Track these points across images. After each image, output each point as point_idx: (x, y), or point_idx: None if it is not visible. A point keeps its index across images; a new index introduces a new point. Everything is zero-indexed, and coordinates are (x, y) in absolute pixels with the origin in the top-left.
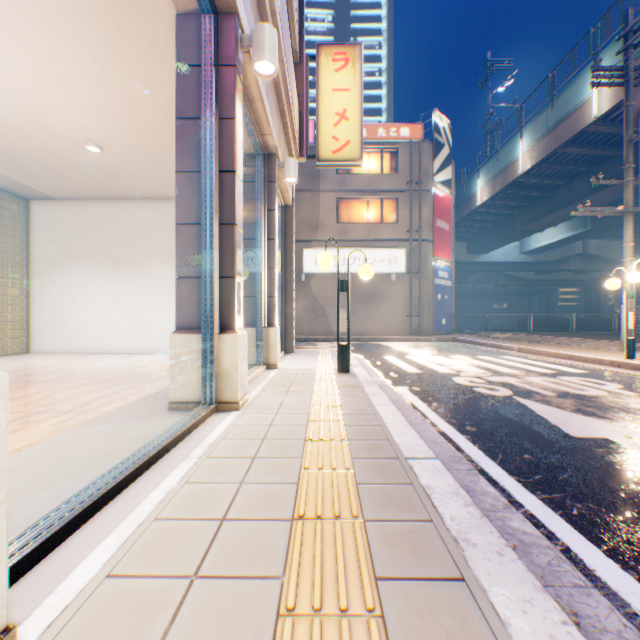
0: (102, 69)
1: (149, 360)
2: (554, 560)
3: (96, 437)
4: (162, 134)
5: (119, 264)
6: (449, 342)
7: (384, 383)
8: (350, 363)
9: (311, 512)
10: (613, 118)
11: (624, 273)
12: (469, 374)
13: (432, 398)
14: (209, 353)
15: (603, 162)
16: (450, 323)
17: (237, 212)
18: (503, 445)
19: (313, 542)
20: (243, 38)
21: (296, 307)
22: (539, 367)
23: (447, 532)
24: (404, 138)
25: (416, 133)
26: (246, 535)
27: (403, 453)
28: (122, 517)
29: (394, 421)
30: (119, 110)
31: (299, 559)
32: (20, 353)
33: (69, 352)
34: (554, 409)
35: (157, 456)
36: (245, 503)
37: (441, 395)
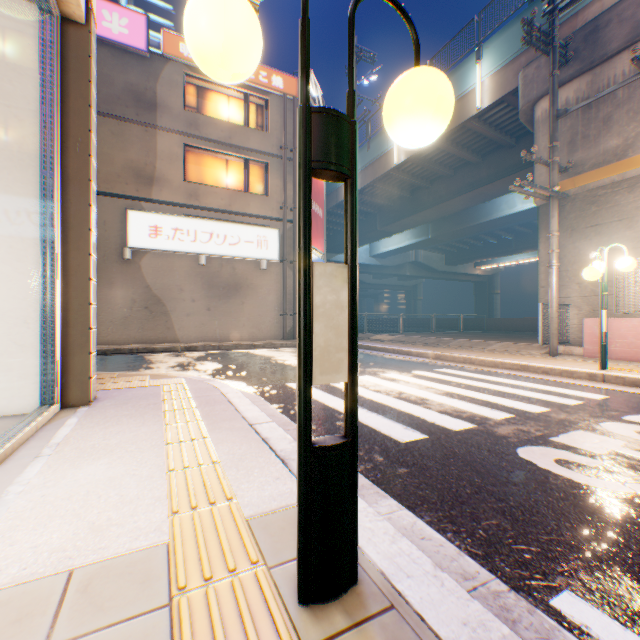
0: None
1: None
2: None
3: None
4: None
5: None
6: None
7: (468, 566)
8: (277, 450)
9: None
10: (487, 119)
11: (599, 260)
12: (513, 431)
13: None
14: None
15: (462, 169)
16: None
17: None
18: None
19: None
20: None
21: (115, 300)
22: (533, 391)
23: None
24: (277, 89)
25: (291, 88)
26: None
27: None
28: None
29: None
30: None
31: None
32: None
33: None
34: None
35: None
36: None
37: None
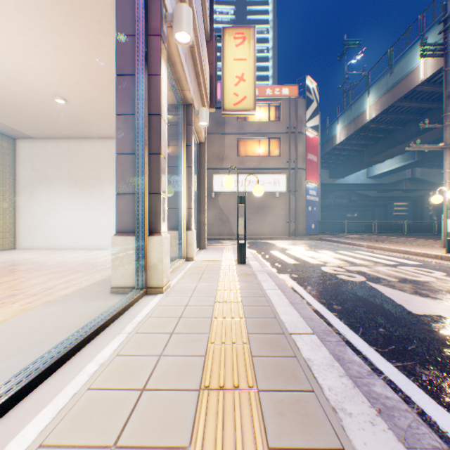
0: (63, 40)
1: (101, 254)
2: (413, 423)
3: (52, 315)
4: (109, 90)
5: (80, 185)
6: (317, 241)
7: (271, 271)
8: (246, 256)
9: (215, 383)
10: (434, 81)
11: (445, 191)
12: (333, 264)
13: (307, 283)
14: (141, 250)
15: (427, 112)
16: (317, 227)
17: (162, 145)
18: (362, 321)
19: (216, 412)
20: (166, 15)
21: (208, 216)
22: (383, 259)
23: (327, 402)
24: (285, 96)
25: (293, 92)
26: (161, 405)
27: (288, 329)
28: (61, 387)
29: (280, 302)
30: (77, 72)
31: (204, 429)
32: (9, 249)
33: (44, 248)
34: (398, 292)
35: (96, 332)
36: (162, 374)
37: (313, 281)
